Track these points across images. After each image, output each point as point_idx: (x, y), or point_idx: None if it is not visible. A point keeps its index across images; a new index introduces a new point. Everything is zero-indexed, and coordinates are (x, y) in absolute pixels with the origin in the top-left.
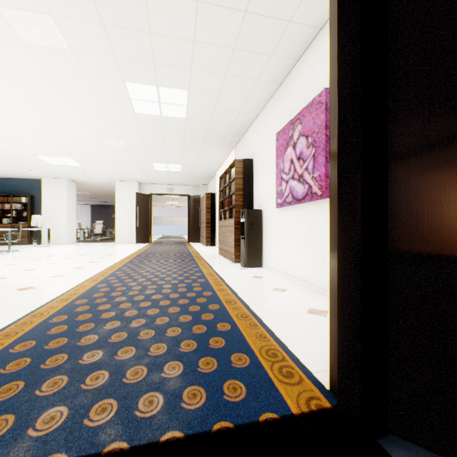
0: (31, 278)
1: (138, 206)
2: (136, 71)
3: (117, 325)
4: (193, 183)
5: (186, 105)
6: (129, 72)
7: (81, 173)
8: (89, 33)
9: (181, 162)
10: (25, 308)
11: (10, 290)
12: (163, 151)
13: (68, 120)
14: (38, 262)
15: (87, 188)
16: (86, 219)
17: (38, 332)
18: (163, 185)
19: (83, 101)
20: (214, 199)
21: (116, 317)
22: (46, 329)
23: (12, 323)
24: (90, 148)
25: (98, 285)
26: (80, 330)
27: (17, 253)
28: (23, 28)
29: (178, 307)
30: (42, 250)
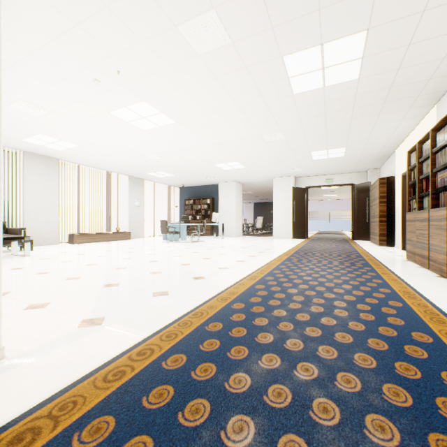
0: (204, 267)
1: (293, 201)
2: (295, 34)
3: (275, 364)
4: (359, 168)
5: (361, 57)
6: (288, 40)
7: (245, 174)
8: (246, 10)
9: (344, 144)
10: (192, 301)
11: (188, 277)
12: (323, 135)
13: (233, 124)
14: (212, 252)
15: (250, 188)
16: (249, 215)
17: (191, 341)
18: (320, 176)
19: (243, 99)
20: (392, 185)
21: (273, 346)
22: (199, 340)
23: (176, 320)
24: (251, 148)
25: (255, 286)
26: (230, 357)
27: (202, 242)
28: (195, 39)
29: (369, 356)
30: (218, 241)
